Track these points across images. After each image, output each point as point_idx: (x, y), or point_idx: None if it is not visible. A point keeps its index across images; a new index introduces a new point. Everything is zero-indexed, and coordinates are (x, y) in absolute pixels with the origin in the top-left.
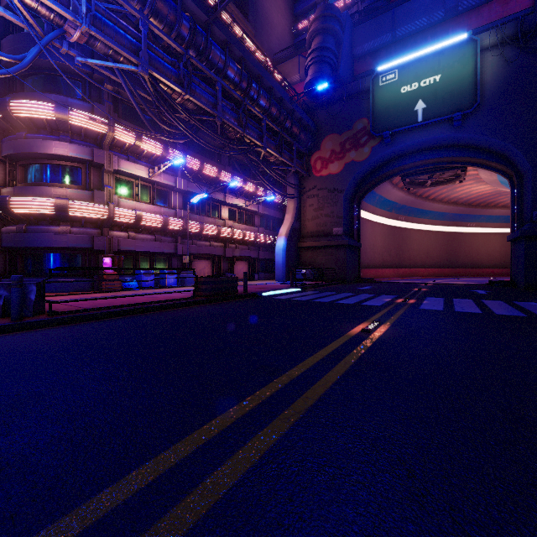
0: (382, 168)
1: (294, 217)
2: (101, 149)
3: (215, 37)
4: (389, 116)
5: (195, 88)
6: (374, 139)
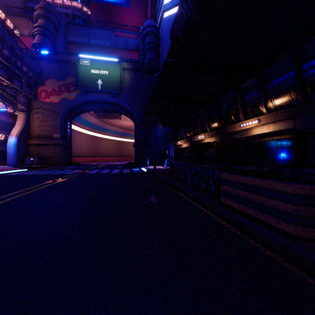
0: (83, 105)
1: (24, 124)
2: None
3: None
4: (86, 81)
5: None
6: (78, 90)
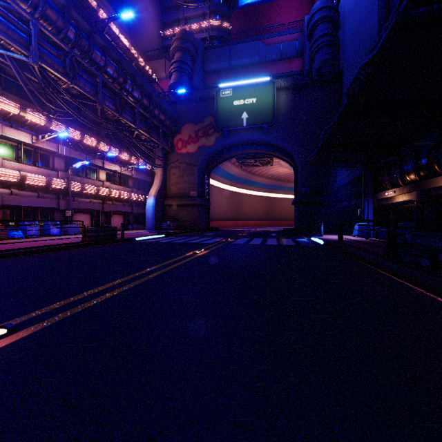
0: (223, 152)
1: (161, 182)
2: None
3: (96, 41)
4: (227, 118)
5: (79, 79)
6: (218, 132)
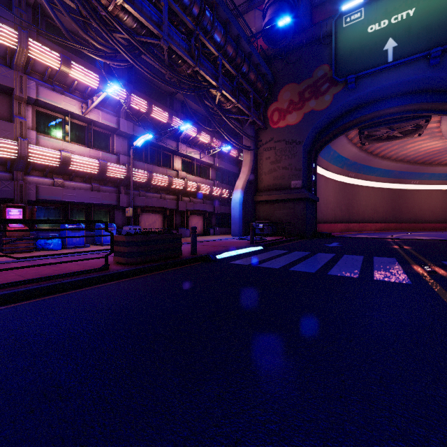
0: (342, 118)
1: (251, 170)
2: (8, 68)
3: None
4: (354, 58)
5: None
6: (336, 86)
